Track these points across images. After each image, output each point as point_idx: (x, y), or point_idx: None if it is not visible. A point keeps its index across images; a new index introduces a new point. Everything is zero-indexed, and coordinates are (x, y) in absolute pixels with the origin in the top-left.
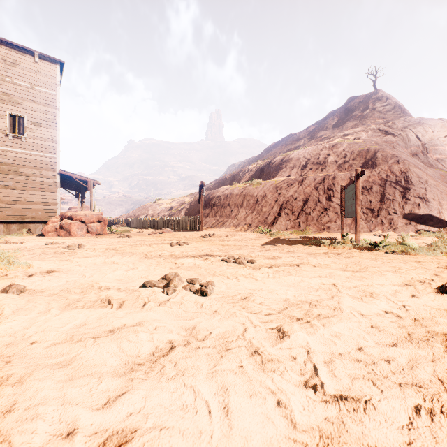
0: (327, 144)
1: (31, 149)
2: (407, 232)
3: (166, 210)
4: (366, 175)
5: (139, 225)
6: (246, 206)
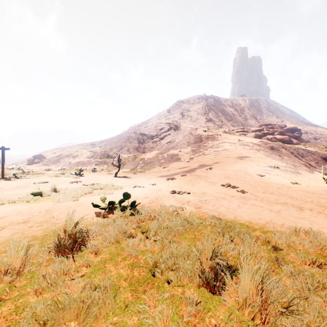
0: None
1: None
2: None
3: None
4: None
5: None
6: None
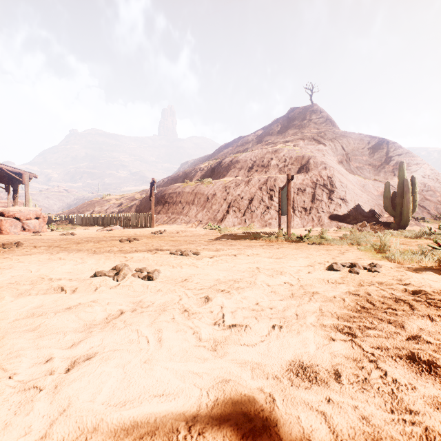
0: (271, 149)
1: None
2: (331, 228)
3: (115, 206)
4: (301, 178)
5: (84, 222)
6: (197, 203)
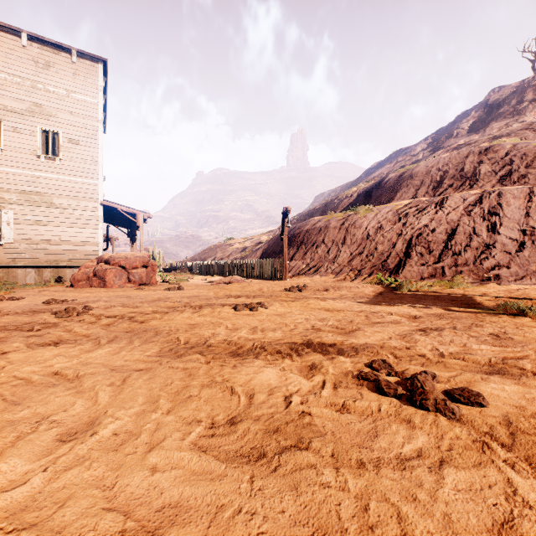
0: (476, 147)
1: (67, 174)
2: None
3: (238, 252)
4: None
5: (203, 271)
6: (350, 243)
